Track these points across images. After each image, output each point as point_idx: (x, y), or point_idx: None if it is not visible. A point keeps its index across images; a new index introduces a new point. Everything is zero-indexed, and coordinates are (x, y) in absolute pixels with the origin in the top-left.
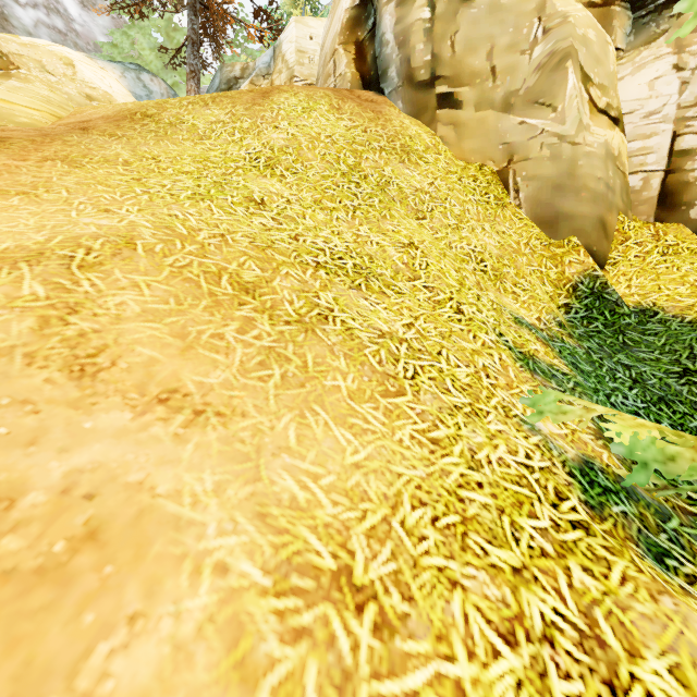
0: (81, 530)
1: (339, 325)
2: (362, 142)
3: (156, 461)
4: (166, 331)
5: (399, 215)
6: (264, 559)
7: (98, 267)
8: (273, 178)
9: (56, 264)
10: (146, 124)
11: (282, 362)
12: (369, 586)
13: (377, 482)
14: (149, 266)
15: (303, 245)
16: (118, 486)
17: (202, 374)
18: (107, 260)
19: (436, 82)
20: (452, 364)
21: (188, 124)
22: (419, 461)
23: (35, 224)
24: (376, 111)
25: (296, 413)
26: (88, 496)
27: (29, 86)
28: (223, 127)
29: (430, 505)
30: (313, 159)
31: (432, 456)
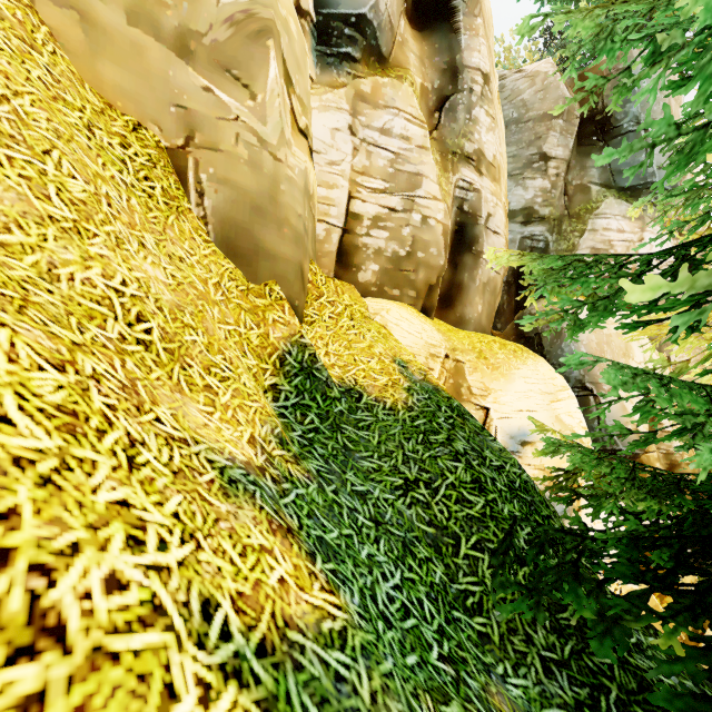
0: None
1: None
2: None
3: None
4: None
5: None
6: None
7: None
8: None
9: None
10: None
11: None
12: None
13: None
14: None
15: None
16: None
17: None
18: None
19: None
20: None
21: None
22: None
23: None
24: None
25: None
26: None
27: None
28: None
29: None
30: None
31: None
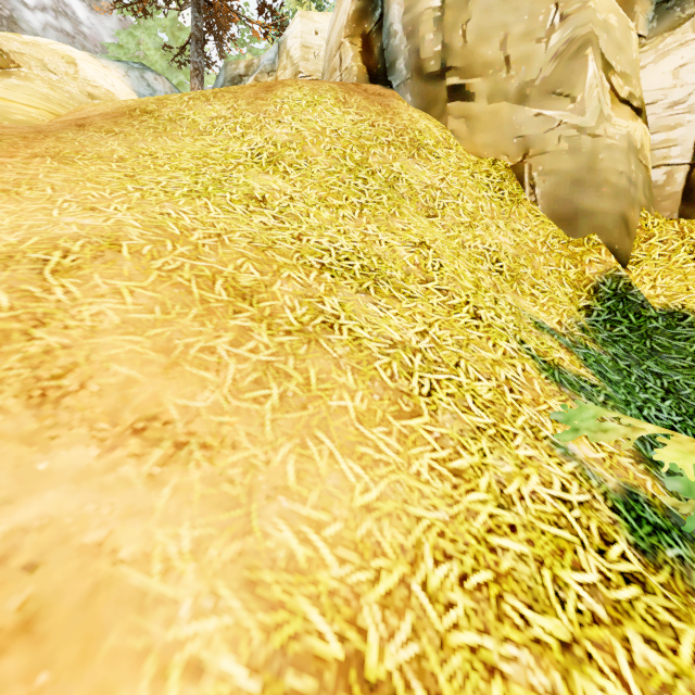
0: (12, 619)
1: (345, 334)
2: (369, 136)
3: (122, 512)
4: (148, 345)
5: (408, 212)
6: (251, 650)
7: (75, 271)
8: (276, 174)
9: (26, 268)
10: (145, 120)
11: (281, 379)
12: (386, 681)
13: (392, 530)
14: (134, 270)
15: (306, 245)
16: (70, 550)
17: (187, 396)
18: (86, 264)
19: (446, 73)
20: (472, 377)
21: (189, 120)
22: (441, 499)
23: (10, 224)
24: (383, 104)
25: (296, 442)
26: (30, 566)
27: (29, 84)
28: (225, 123)
29: (456, 559)
30: (317, 154)
31: (456, 493)
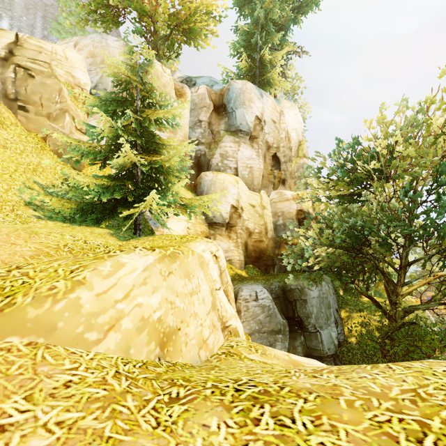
0: None
1: None
2: None
3: None
4: None
5: None
6: None
7: None
8: None
9: None
10: None
11: None
12: None
13: None
14: None
15: None
16: None
17: None
18: None
19: (18, 100)
20: (4, 185)
21: None
22: None
23: None
24: None
25: None
26: None
27: None
28: None
29: None
30: None
31: None
